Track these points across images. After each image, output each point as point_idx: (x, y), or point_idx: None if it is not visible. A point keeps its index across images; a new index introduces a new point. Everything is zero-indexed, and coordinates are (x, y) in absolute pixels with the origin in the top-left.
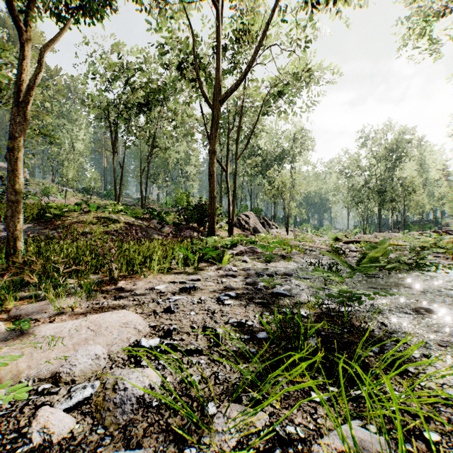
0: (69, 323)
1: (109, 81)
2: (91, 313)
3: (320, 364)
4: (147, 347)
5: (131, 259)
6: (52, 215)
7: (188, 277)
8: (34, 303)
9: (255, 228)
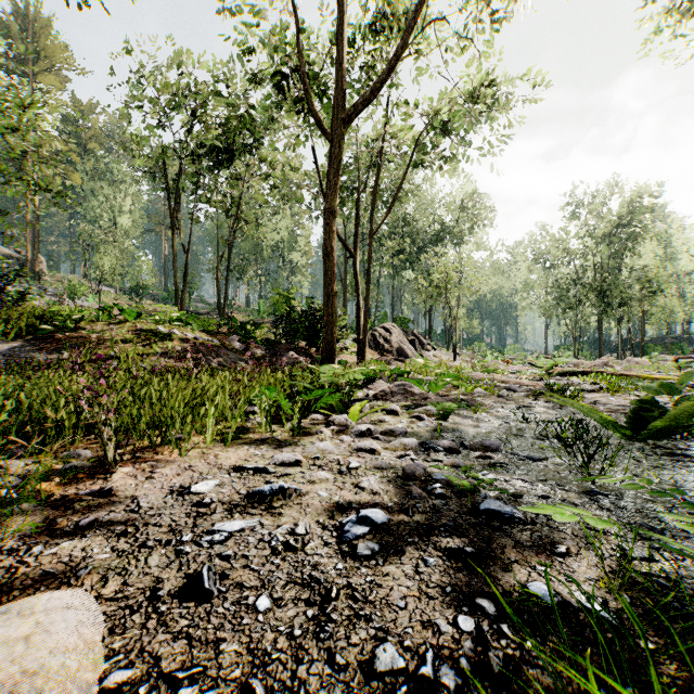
0: None
1: (164, 112)
2: None
3: None
4: None
5: (153, 415)
6: (53, 327)
7: (275, 457)
8: None
9: (400, 349)
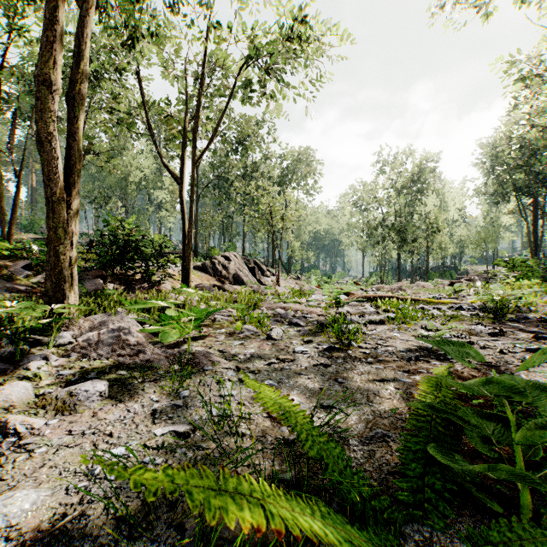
0: None
1: None
2: None
3: None
4: None
5: None
6: None
7: None
8: None
9: (236, 275)
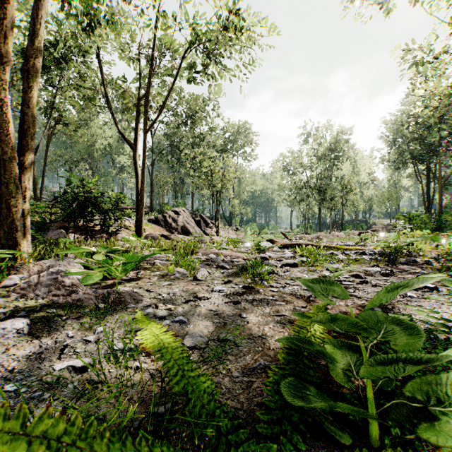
0: None
1: None
2: None
3: None
4: None
5: None
6: None
7: None
8: None
9: (184, 227)
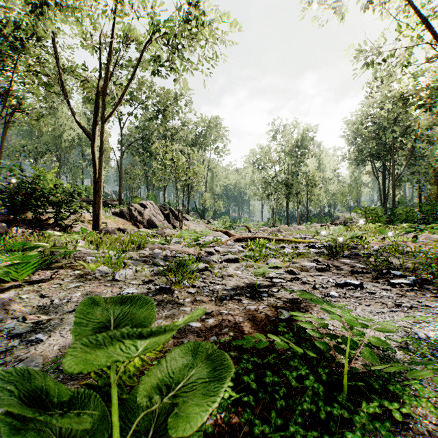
0: None
1: None
2: None
3: None
4: None
5: None
6: None
7: None
8: None
9: (150, 220)
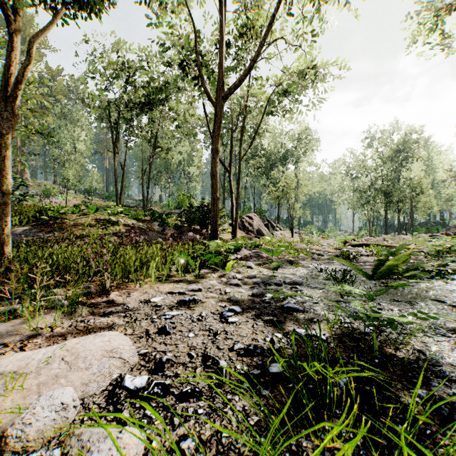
0: (39, 352)
1: (110, 80)
2: (73, 334)
3: (353, 416)
4: (131, 388)
5: (125, 267)
6: (48, 217)
7: (188, 287)
8: (7, 322)
9: (258, 230)
